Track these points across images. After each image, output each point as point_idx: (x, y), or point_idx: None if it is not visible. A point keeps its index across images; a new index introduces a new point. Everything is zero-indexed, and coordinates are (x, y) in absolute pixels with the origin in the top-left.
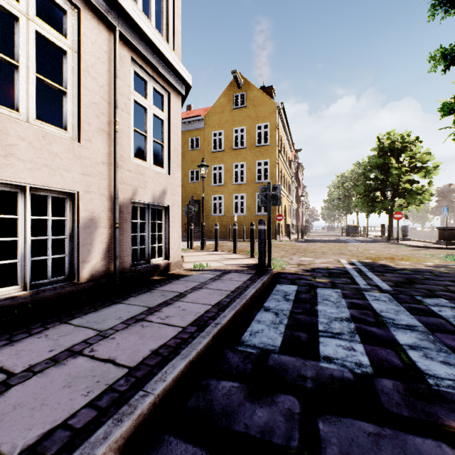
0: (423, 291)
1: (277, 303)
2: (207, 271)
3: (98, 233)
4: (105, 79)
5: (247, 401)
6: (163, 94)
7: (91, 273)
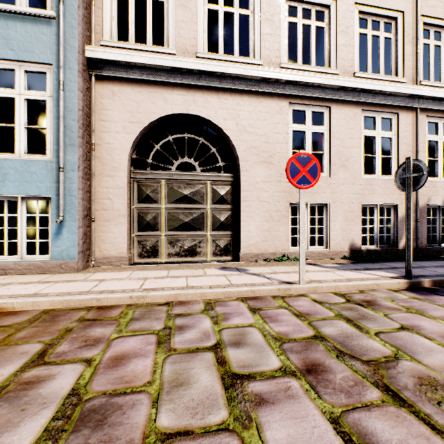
0: None
1: None
2: None
3: None
4: (410, 140)
5: None
6: None
7: (403, 245)
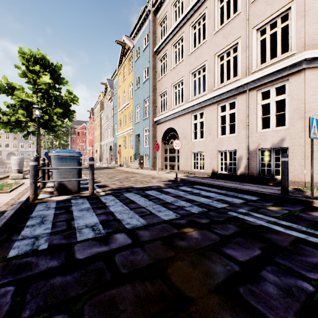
0: (215, 218)
1: (223, 191)
2: (290, 189)
3: (242, 161)
4: (245, 110)
5: (184, 184)
6: (284, 84)
7: (240, 173)
